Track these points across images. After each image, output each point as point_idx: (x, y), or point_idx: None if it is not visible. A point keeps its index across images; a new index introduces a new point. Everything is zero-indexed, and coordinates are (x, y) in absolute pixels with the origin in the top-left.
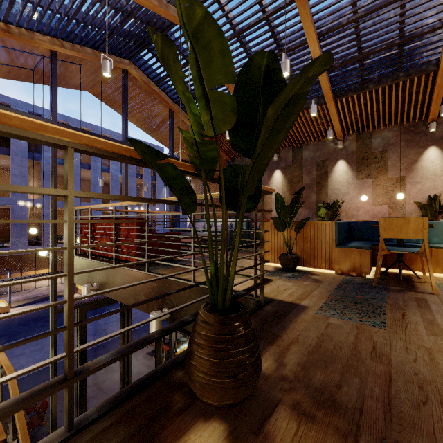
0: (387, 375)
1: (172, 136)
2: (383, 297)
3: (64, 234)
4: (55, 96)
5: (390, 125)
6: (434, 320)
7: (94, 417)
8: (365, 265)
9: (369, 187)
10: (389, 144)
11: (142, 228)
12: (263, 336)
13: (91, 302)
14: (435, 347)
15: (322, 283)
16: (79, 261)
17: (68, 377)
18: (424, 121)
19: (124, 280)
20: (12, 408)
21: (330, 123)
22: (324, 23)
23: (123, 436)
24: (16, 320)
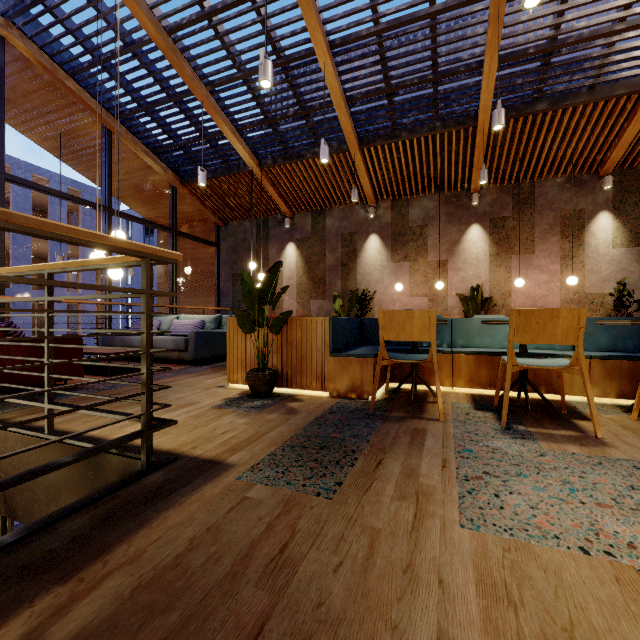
0: (259, 623)
1: (107, 171)
2: (370, 432)
3: None
4: None
5: (431, 192)
6: (416, 468)
7: None
8: (367, 381)
9: (407, 272)
10: (429, 217)
11: None
12: (70, 556)
13: None
14: (389, 525)
15: (297, 415)
16: None
17: None
18: (467, 191)
19: None
20: None
21: (358, 181)
22: (337, 28)
23: None
24: None
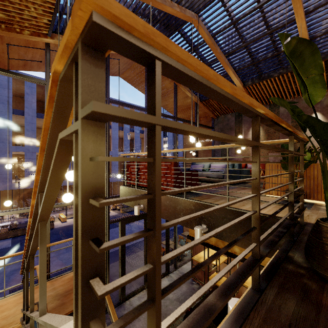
0: None
1: (175, 102)
2: None
3: (252, 170)
4: (108, 82)
5: None
6: None
7: (264, 286)
8: None
9: None
10: None
11: (177, 168)
12: None
13: (128, 218)
14: None
15: None
16: (127, 190)
17: (258, 258)
18: None
19: (166, 204)
20: (250, 271)
21: None
22: (312, 2)
23: (295, 300)
24: (71, 227)
